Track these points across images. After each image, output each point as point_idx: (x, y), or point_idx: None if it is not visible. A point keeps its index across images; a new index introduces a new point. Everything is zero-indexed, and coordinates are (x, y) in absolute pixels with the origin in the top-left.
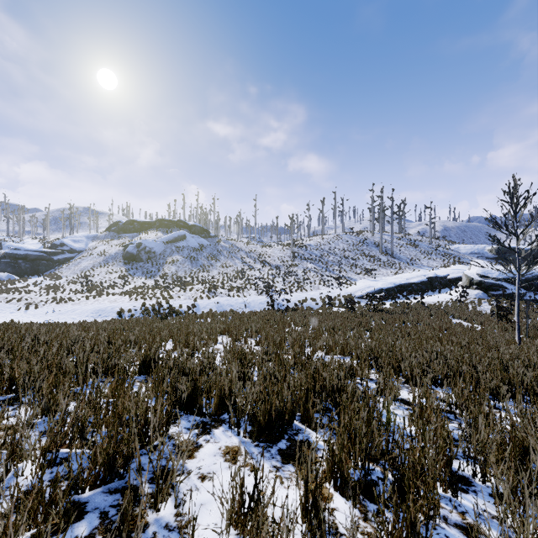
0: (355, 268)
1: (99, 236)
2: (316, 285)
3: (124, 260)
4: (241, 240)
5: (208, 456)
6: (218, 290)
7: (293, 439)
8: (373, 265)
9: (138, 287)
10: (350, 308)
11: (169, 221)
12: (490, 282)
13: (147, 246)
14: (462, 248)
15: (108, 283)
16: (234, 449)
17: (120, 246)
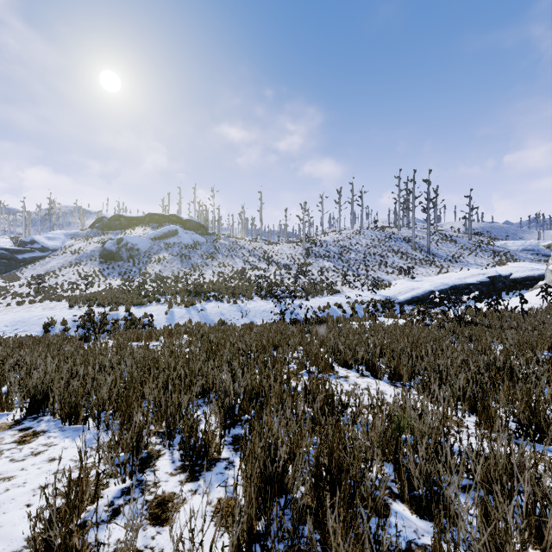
0: (384, 267)
1: (80, 234)
2: (338, 287)
3: (100, 258)
4: (244, 238)
5: None
6: (207, 293)
7: None
8: (407, 263)
9: (105, 290)
10: (423, 320)
11: (160, 216)
12: None
13: (129, 242)
14: (511, 244)
15: (72, 285)
16: None
17: (99, 243)
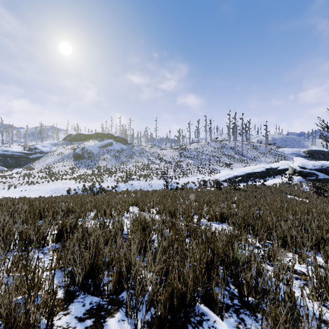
0: (219, 163)
1: (59, 143)
2: (194, 173)
3: (74, 158)
4: (147, 146)
5: None
6: (132, 176)
7: None
8: (230, 161)
9: (81, 175)
10: (219, 188)
11: (102, 134)
12: (307, 171)
13: (88, 149)
14: (286, 150)
15: (63, 172)
16: None
17: (71, 149)
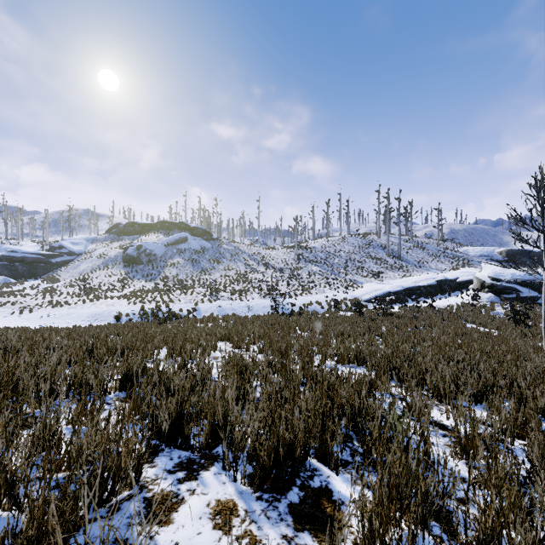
0: (361, 271)
1: (99, 238)
2: (321, 288)
3: (124, 262)
4: (244, 243)
5: (190, 518)
6: (220, 293)
7: (308, 485)
8: (380, 267)
9: (137, 291)
10: (359, 312)
11: (170, 223)
12: (502, 284)
13: (147, 249)
14: (471, 250)
15: (107, 286)
16: (228, 505)
17: (120, 249)
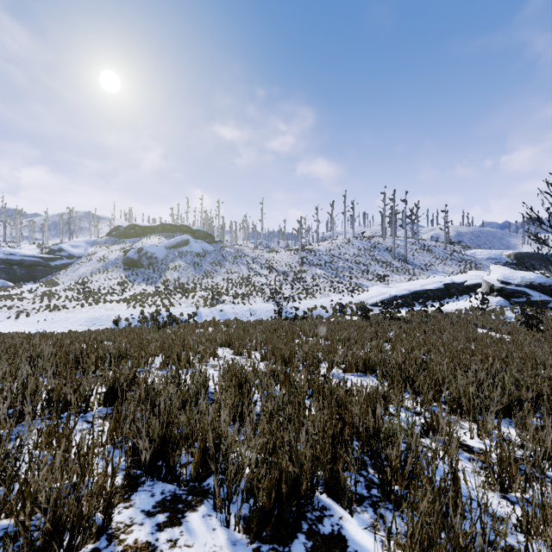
0: (366, 274)
1: (99, 241)
2: (326, 292)
3: (125, 265)
4: (247, 246)
5: None
6: (222, 297)
7: (317, 531)
8: (386, 271)
9: (138, 294)
10: (365, 317)
11: (172, 225)
12: (512, 288)
13: (148, 251)
14: (479, 253)
15: (107, 290)
16: None
17: (121, 252)
